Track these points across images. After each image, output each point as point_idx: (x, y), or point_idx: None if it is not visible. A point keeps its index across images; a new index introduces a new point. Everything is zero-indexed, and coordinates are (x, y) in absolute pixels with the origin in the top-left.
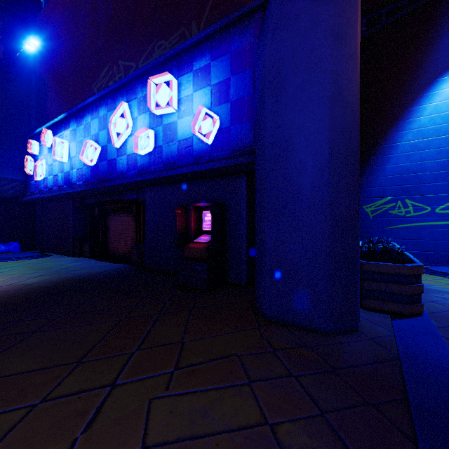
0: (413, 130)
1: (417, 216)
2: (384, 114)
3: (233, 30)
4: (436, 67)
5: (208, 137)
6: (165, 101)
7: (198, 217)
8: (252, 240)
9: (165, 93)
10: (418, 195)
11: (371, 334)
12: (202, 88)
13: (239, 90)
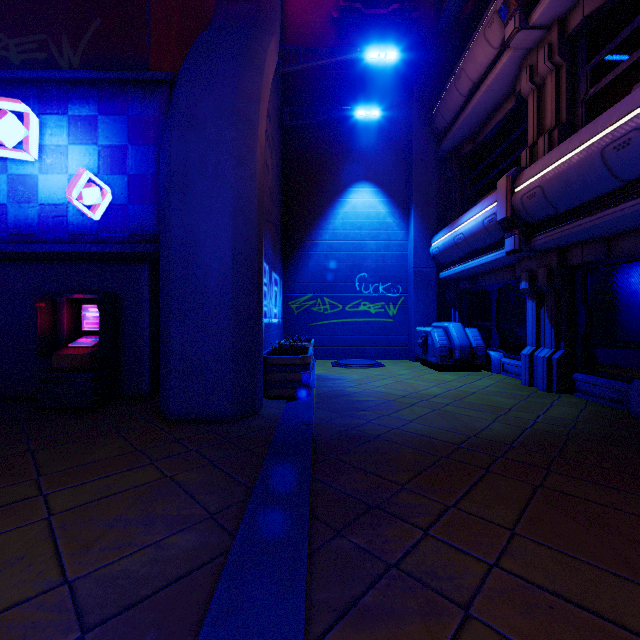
0: (330, 231)
1: (333, 313)
2: (307, 210)
3: (132, 91)
4: (346, 177)
5: (94, 211)
6: (13, 140)
7: (76, 312)
8: (158, 341)
9: (13, 129)
10: (333, 293)
11: (266, 415)
12: (84, 143)
13: (140, 164)
